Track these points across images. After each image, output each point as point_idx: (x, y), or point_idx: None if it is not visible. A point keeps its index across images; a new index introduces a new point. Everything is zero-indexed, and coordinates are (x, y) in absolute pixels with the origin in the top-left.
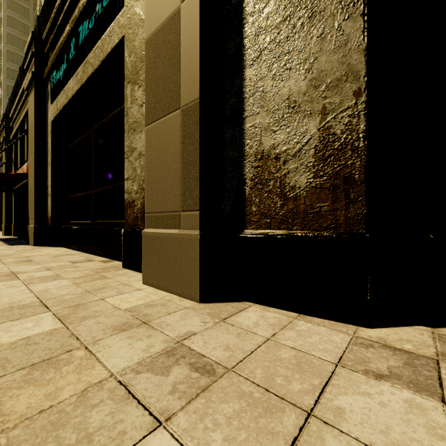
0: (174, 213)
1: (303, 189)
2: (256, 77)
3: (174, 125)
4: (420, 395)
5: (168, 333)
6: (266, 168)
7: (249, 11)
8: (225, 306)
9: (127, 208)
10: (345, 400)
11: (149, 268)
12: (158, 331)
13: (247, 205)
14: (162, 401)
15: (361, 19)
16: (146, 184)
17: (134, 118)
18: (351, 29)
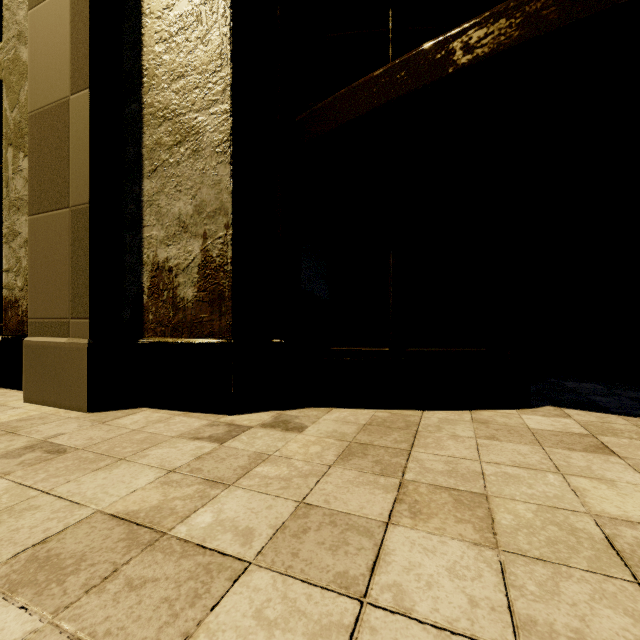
0: (63, 320)
1: (190, 301)
2: (153, 190)
3: (63, 223)
4: (212, 443)
5: (35, 436)
6: (161, 279)
7: (147, 123)
8: (116, 413)
9: (7, 308)
10: (156, 451)
11: (33, 383)
12: (24, 436)
13: (145, 314)
14: (7, 469)
15: (229, 167)
16: (30, 284)
17: (17, 193)
18: (223, 173)
